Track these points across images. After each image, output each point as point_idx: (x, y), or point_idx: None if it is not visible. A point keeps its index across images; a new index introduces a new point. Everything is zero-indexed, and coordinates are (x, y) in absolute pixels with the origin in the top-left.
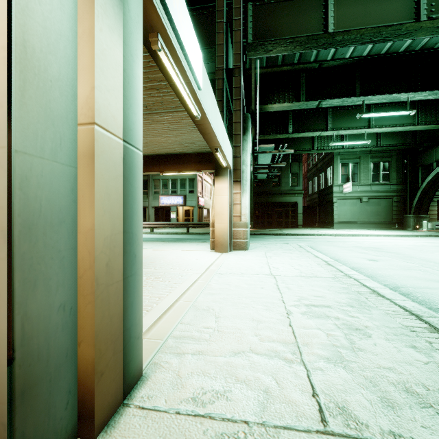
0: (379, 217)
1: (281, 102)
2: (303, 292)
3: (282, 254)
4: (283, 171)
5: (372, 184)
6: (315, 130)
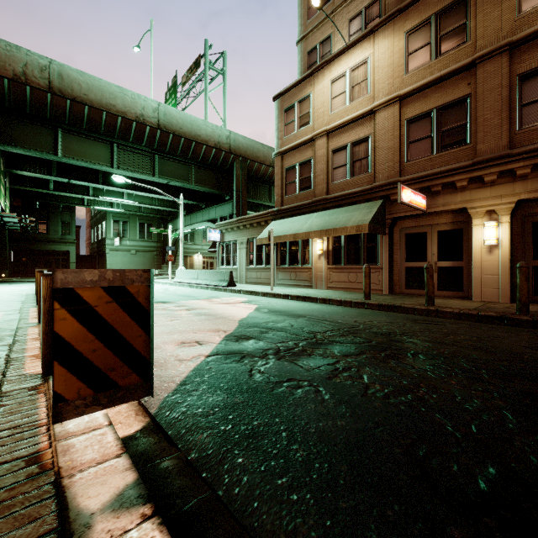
0: (145, 267)
1: (33, 171)
2: (4, 291)
3: (12, 287)
4: (52, 219)
5: (140, 240)
6: (77, 193)
